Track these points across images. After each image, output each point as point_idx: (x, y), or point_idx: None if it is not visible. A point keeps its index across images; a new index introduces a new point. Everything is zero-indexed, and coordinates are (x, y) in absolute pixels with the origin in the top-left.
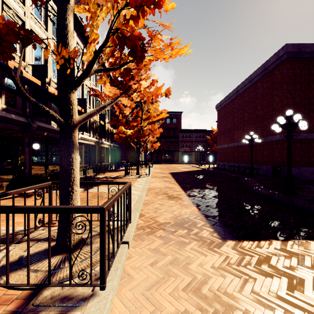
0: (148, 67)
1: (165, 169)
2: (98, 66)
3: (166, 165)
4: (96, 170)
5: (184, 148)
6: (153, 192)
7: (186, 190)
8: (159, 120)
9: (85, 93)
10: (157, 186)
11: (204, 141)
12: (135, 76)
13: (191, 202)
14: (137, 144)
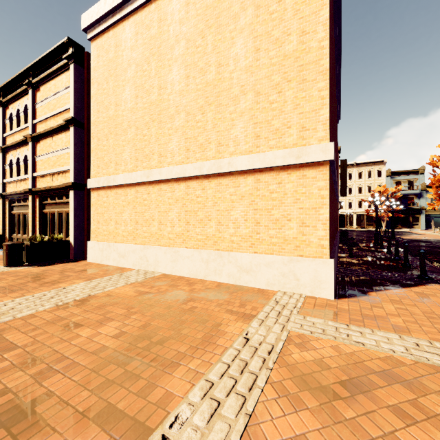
0: None
1: None
2: None
3: None
4: None
5: None
6: None
7: None
8: None
9: None
10: None
11: None
12: None
13: None
14: None
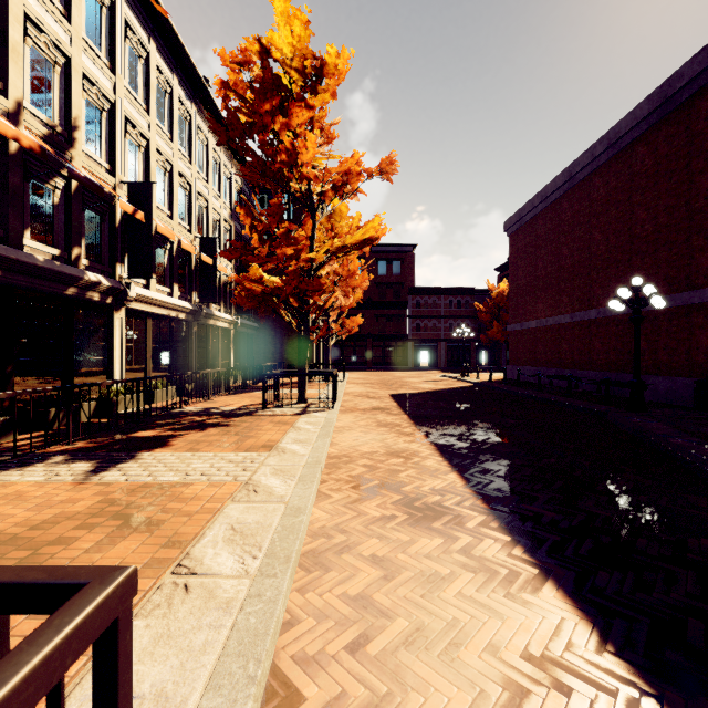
0: (332, 87)
1: (377, 383)
2: (198, 109)
3: (377, 374)
4: (180, 390)
5: (420, 333)
6: (345, 475)
7: (463, 467)
8: (364, 246)
9: (157, 176)
10: (360, 445)
11: (470, 314)
12: (291, 109)
13: (514, 549)
14: (299, 316)
